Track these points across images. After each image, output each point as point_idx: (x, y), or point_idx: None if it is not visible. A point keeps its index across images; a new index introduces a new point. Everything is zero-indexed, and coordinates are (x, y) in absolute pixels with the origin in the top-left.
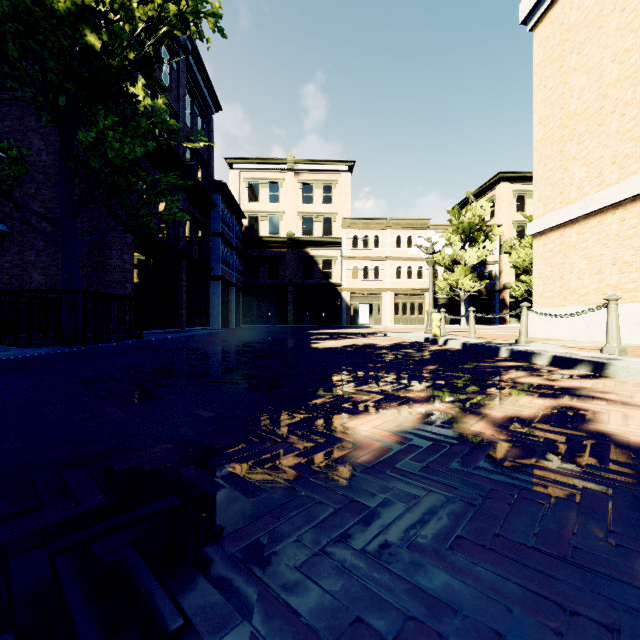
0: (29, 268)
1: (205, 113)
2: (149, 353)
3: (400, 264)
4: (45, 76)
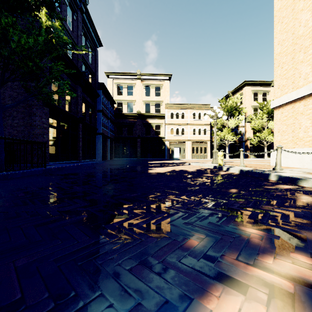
0: None
1: (93, 46)
2: (43, 177)
3: (195, 127)
4: None
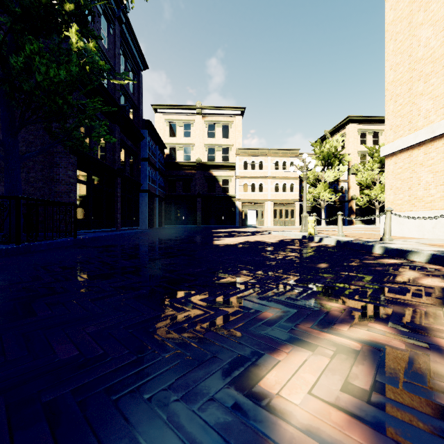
0: None
1: (135, 70)
2: (76, 250)
3: (278, 182)
4: None
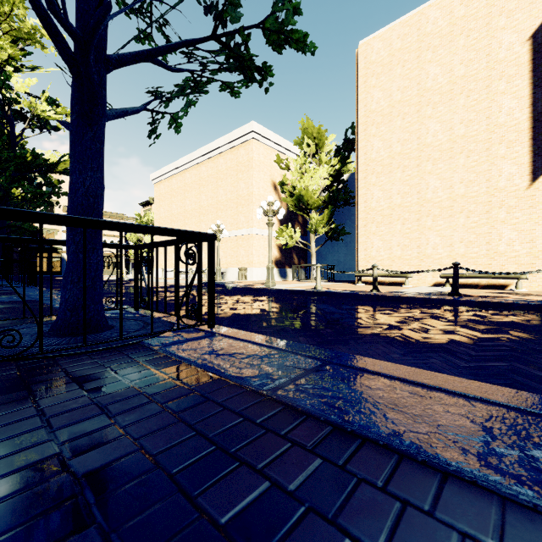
0: None
1: None
2: None
3: (106, 238)
4: None
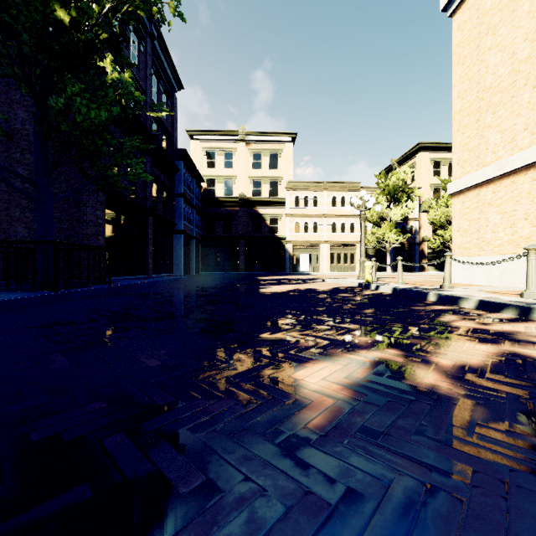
0: (14, 223)
1: (169, 91)
2: (114, 297)
3: (335, 220)
4: (21, 49)
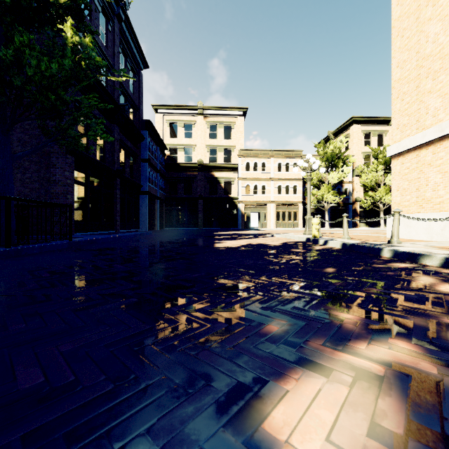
0: None
1: (135, 69)
2: (70, 253)
3: (280, 183)
4: None
